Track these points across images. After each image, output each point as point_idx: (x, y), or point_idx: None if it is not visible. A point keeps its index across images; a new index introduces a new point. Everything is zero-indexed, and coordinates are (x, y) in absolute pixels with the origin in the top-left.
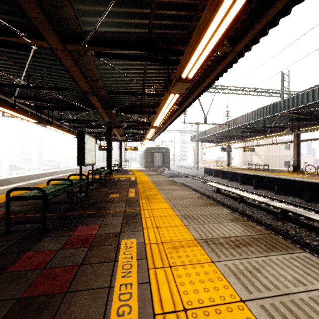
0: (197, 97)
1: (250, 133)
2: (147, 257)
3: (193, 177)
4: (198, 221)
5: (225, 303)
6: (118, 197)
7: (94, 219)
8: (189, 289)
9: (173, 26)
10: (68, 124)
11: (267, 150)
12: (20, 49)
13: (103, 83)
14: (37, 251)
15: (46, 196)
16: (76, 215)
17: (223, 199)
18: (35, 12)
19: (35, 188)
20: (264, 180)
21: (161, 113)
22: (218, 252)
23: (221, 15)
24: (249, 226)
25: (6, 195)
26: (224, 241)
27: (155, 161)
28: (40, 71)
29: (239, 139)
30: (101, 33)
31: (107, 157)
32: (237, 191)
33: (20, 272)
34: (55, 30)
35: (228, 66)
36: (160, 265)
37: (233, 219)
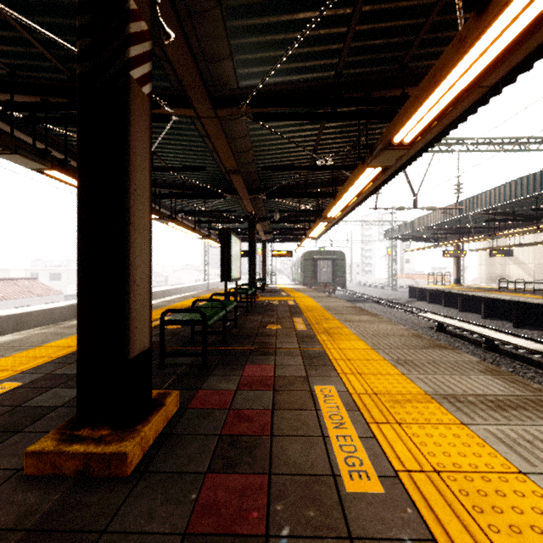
0: (404, 166)
1: (505, 223)
2: (360, 409)
3: (388, 302)
4: (423, 370)
5: (494, 472)
6: (281, 330)
7: (262, 357)
8: (435, 451)
9: (374, 61)
10: (189, 218)
11: (540, 254)
12: (157, 122)
13: (253, 155)
14: (210, 390)
15: (206, 321)
16: (234, 350)
17: (452, 342)
18: (190, 76)
19: (193, 310)
20: (537, 310)
21: (345, 197)
22: (469, 413)
23: (476, 55)
24: (518, 382)
25: (161, 318)
26: (475, 400)
27: (319, 275)
28: (168, 146)
29: (480, 233)
30: (265, 87)
31: (250, 268)
32: (479, 329)
33: (205, 410)
34: (208, 94)
35: (468, 110)
36: (383, 420)
37: (485, 371)
